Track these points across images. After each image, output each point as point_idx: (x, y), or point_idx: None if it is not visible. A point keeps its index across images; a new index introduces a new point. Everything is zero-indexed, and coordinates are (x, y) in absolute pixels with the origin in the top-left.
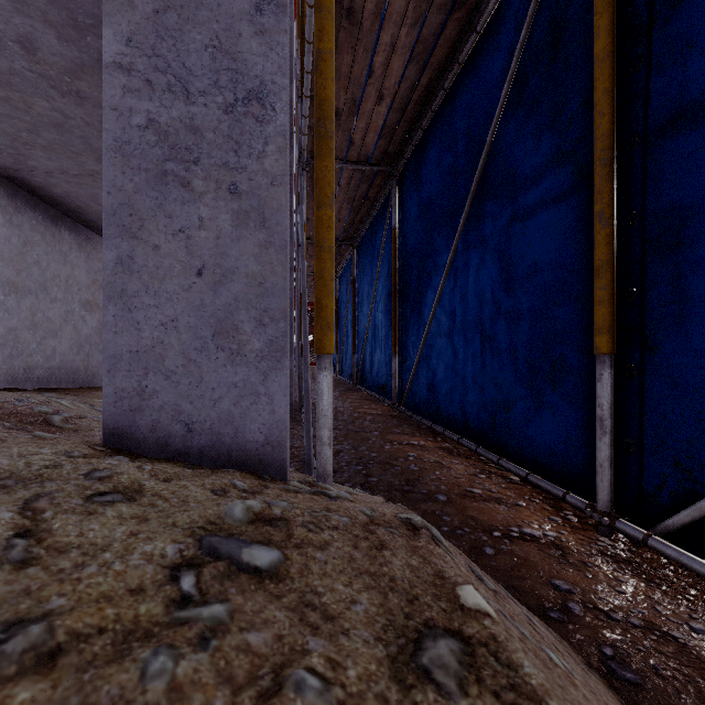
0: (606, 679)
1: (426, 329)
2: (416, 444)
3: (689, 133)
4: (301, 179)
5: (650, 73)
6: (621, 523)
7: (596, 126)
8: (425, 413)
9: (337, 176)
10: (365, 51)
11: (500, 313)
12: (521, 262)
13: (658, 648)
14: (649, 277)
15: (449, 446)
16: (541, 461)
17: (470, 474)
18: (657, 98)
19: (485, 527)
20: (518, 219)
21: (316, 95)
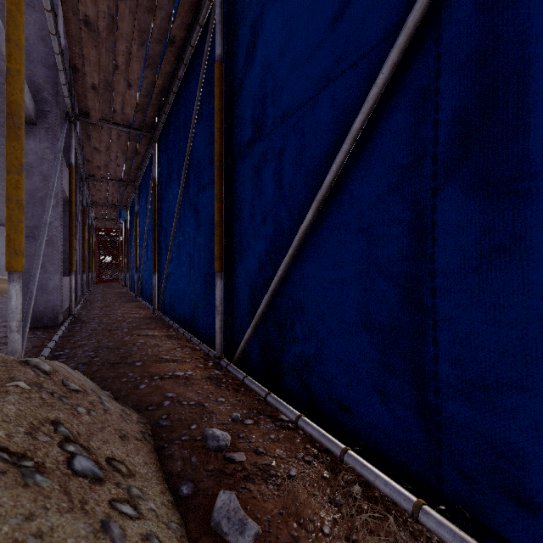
0: (152, 427)
1: (168, 255)
2: (151, 334)
3: (242, 162)
4: (64, 131)
5: (234, 126)
6: (222, 361)
7: (215, 147)
8: (169, 314)
9: (107, 132)
10: (107, 51)
11: (195, 246)
12: (202, 216)
13: (191, 411)
14: (234, 231)
15: (174, 334)
16: (208, 335)
17: (172, 348)
18: (235, 140)
19: (152, 375)
20: (201, 189)
21: (6, 97)
